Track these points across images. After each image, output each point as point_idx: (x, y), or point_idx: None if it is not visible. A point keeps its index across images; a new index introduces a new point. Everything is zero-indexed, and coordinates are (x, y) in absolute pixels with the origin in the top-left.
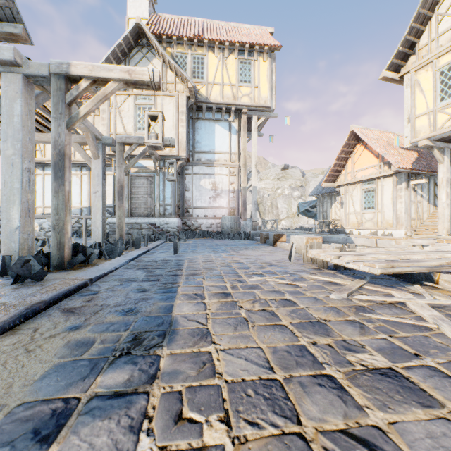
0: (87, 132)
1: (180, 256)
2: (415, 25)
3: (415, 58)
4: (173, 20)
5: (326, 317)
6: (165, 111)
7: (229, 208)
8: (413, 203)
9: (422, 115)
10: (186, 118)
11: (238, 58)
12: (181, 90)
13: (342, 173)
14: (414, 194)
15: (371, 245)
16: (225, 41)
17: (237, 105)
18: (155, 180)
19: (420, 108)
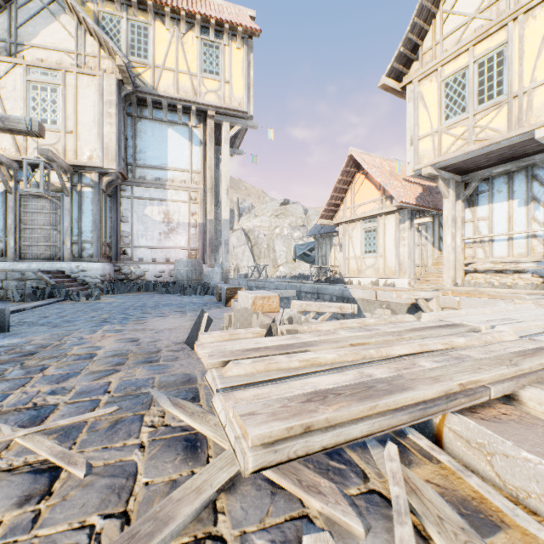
0: None
1: None
2: (418, 21)
3: (418, 64)
4: None
5: None
6: (81, 97)
7: (189, 248)
8: (417, 246)
9: (426, 137)
10: (118, 113)
11: (201, 37)
12: (109, 69)
13: (340, 208)
14: (418, 236)
15: (371, 298)
16: (180, 8)
17: (200, 104)
18: (64, 202)
19: (424, 128)
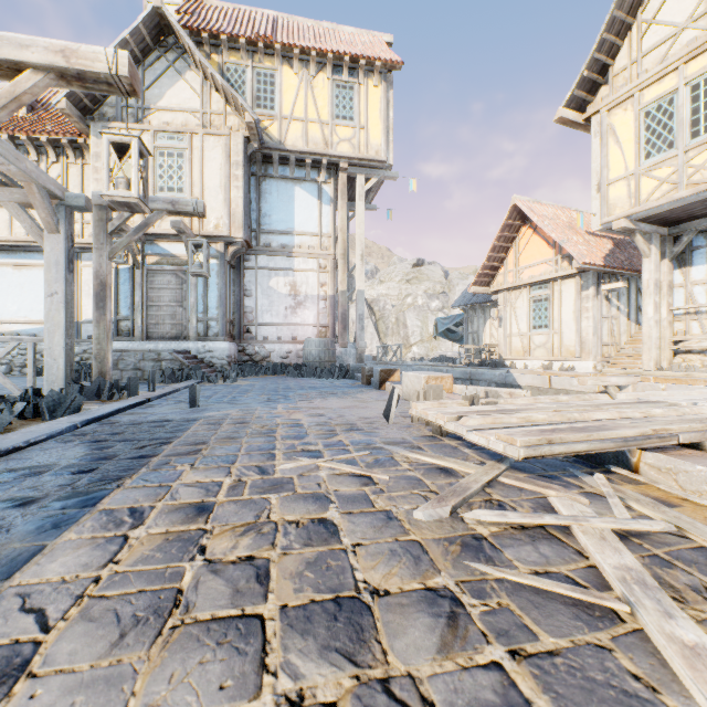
0: (29, 183)
1: (197, 412)
2: (608, 37)
3: (608, 89)
4: (225, 10)
5: (383, 580)
6: (207, 161)
7: (318, 325)
8: (605, 319)
9: (618, 181)
10: (244, 174)
11: (333, 78)
12: (235, 126)
13: (500, 272)
14: (606, 306)
15: (543, 386)
16: (311, 48)
17: (331, 156)
18: (190, 276)
19: (615, 170)
